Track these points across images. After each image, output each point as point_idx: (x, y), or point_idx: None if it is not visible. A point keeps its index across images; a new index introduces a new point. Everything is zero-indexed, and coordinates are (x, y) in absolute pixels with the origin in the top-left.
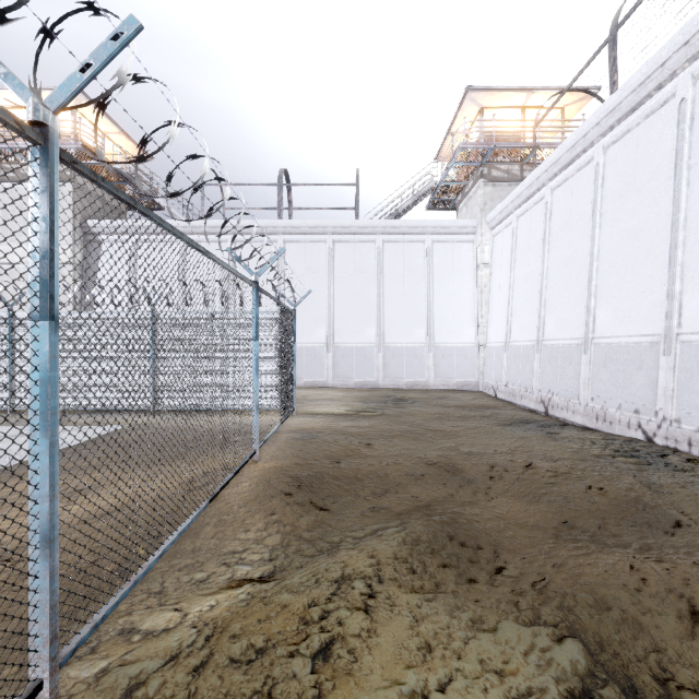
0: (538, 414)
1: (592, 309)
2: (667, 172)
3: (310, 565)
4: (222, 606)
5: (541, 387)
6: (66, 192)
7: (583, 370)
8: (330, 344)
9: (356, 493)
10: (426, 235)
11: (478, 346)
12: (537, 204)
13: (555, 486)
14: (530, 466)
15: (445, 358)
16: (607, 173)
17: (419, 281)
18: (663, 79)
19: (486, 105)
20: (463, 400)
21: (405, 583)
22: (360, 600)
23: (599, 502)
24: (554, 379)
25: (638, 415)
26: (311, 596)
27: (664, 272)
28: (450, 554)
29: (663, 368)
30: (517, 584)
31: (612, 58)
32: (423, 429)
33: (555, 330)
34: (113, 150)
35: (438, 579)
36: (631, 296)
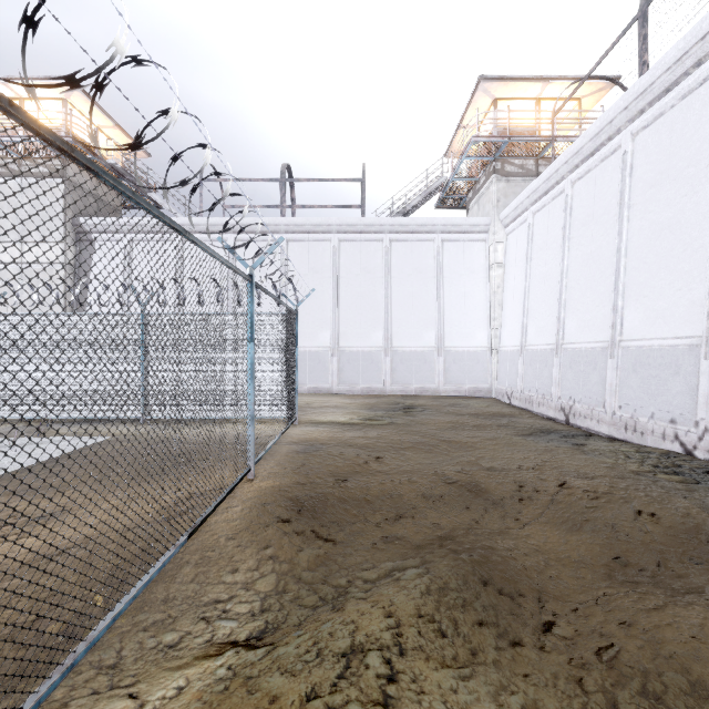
0: (558, 423)
1: (619, 309)
2: (708, 156)
3: (311, 623)
4: (192, 690)
5: (561, 393)
6: (56, 188)
7: (610, 376)
8: (335, 348)
9: (366, 518)
10: (436, 233)
11: (491, 350)
12: (556, 199)
13: (598, 511)
14: (564, 486)
15: (455, 363)
16: (636, 161)
17: (429, 282)
18: (703, 54)
19: (499, 96)
20: (476, 407)
21: (434, 654)
22: (377, 687)
23: (652, 532)
24: (575, 385)
25: (674, 425)
26: (311, 682)
27: (705, 267)
28: (486, 606)
29: (705, 374)
30: (575, 651)
31: (642, 36)
32: (436, 440)
33: (576, 332)
34: (106, 144)
35: (474, 644)
36: (666, 294)
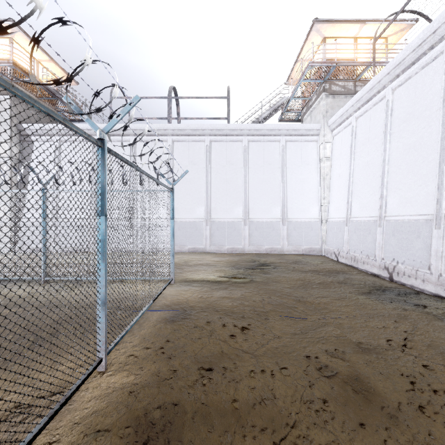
0: (383, 279)
1: None
2: None
3: None
4: None
5: (384, 255)
6: (4, 103)
7: (435, 243)
8: (207, 219)
9: None
10: (281, 136)
11: (321, 221)
12: (377, 105)
13: None
14: None
15: (295, 230)
16: None
17: (276, 171)
18: None
19: (328, 35)
20: (314, 264)
21: None
22: None
23: None
24: (399, 250)
25: None
26: None
27: None
28: None
29: None
30: None
31: None
32: (293, 301)
33: (398, 207)
34: (42, 71)
35: None
36: None
